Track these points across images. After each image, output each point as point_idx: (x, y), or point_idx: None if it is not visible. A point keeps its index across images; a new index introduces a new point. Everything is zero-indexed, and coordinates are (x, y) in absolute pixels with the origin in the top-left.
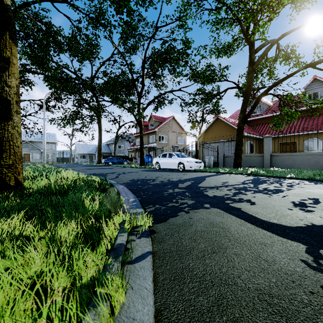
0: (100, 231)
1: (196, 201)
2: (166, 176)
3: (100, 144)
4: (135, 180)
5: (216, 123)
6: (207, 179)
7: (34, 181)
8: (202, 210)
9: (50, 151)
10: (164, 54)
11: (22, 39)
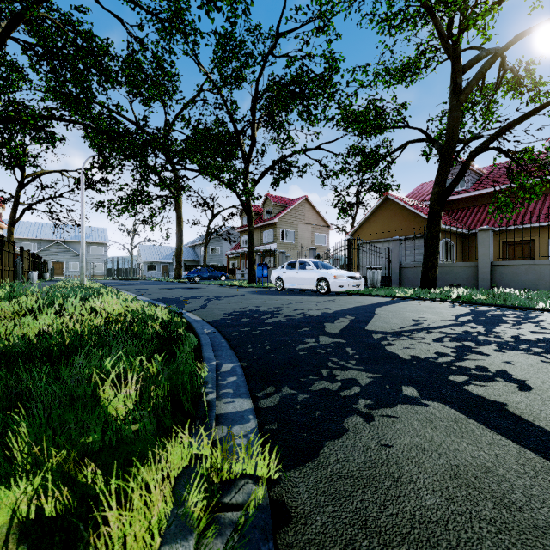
0: (106, 525)
1: (378, 374)
2: (297, 306)
3: (179, 246)
4: (236, 315)
5: (384, 207)
6: (379, 313)
7: (19, 323)
8: (406, 411)
9: (97, 258)
10: (290, 84)
11: (41, 59)
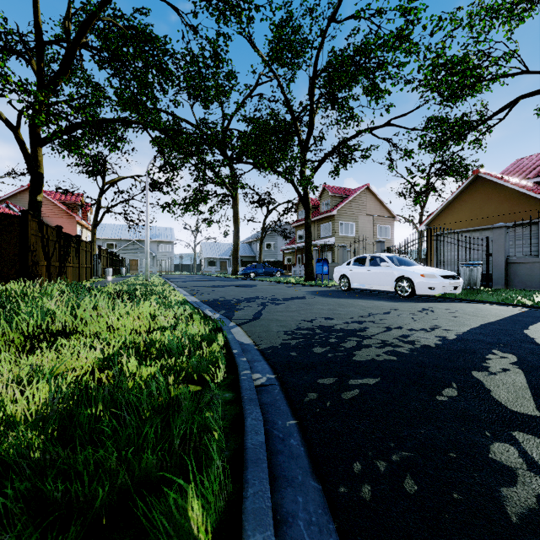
0: None
1: None
2: (386, 320)
3: (236, 242)
4: (303, 336)
5: (474, 188)
6: None
7: None
8: None
9: (165, 255)
10: (354, 56)
11: (105, 62)
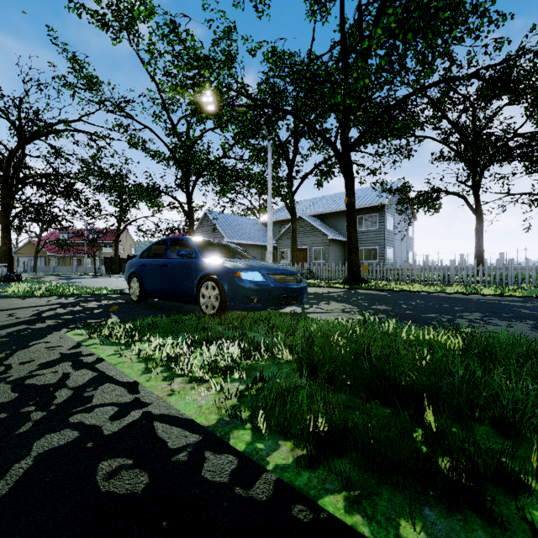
0: None
1: None
2: None
3: None
4: None
5: (30, 244)
6: None
7: None
8: None
9: None
10: None
11: None
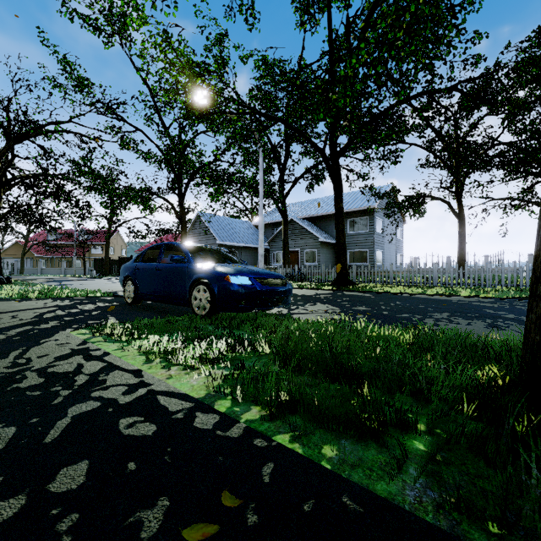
0: None
1: None
2: None
3: None
4: None
5: (16, 245)
6: None
7: None
8: None
9: None
10: None
11: None
